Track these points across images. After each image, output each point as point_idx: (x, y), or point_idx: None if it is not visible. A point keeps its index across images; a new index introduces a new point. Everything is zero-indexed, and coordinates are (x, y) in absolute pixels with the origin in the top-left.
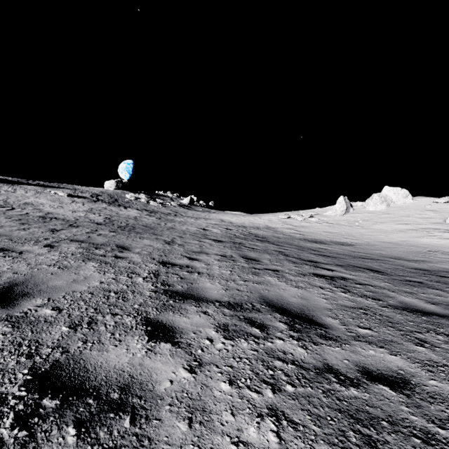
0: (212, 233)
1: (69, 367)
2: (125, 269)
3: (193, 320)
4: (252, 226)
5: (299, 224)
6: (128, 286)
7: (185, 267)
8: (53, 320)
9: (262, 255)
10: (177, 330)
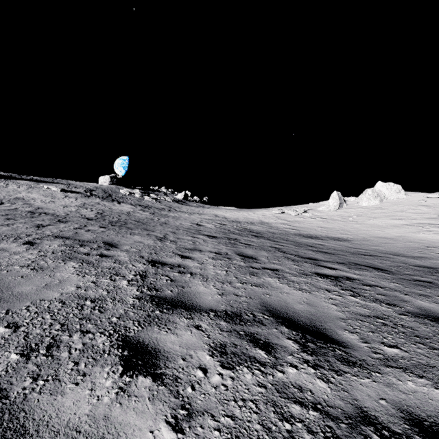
0: (206, 229)
1: (0, 427)
2: (109, 269)
3: (183, 338)
4: (246, 222)
5: (293, 219)
6: (108, 292)
7: (176, 267)
8: (3, 344)
9: (258, 251)
10: (161, 354)
